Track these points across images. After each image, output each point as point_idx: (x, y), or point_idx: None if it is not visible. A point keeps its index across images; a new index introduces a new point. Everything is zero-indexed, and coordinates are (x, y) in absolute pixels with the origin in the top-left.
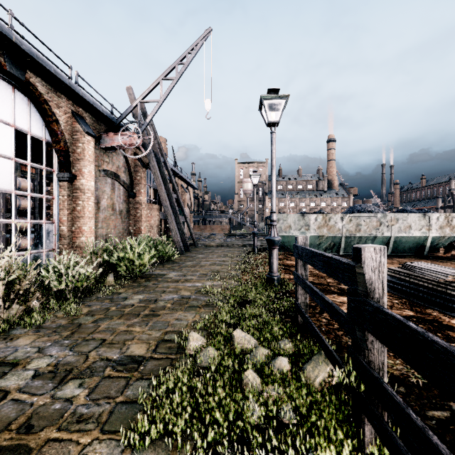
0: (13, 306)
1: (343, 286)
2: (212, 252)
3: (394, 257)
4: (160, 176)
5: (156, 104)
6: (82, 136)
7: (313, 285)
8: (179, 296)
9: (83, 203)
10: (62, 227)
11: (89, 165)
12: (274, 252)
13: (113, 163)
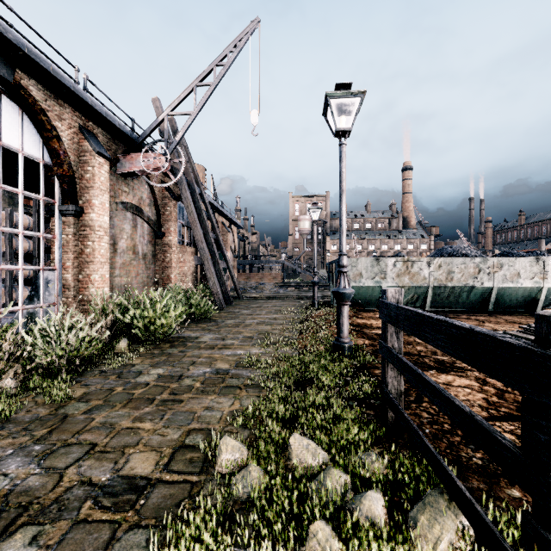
0: None
1: (441, 357)
2: (261, 306)
3: (498, 313)
4: (194, 211)
5: (189, 118)
6: (91, 157)
7: None
8: (213, 371)
9: (93, 244)
10: (66, 275)
11: (101, 195)
12: (344, 309)
13: (134, 193)
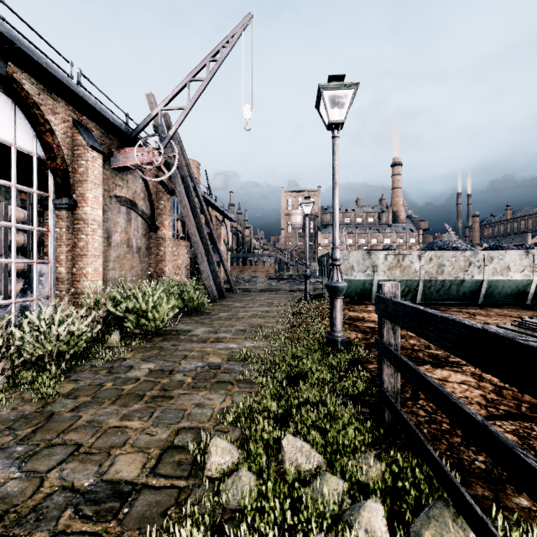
0: None
1: (435, 351)
2: (254, 299)
3: (488, 306)
4: (188, 205)
5: (182, 112)
6: (85, 151)
7: None
8: (205, 365)
9: (87, 238)
10: (60, 269)
11: (94, 188)
12: (337, 302)
13: (128, 187)
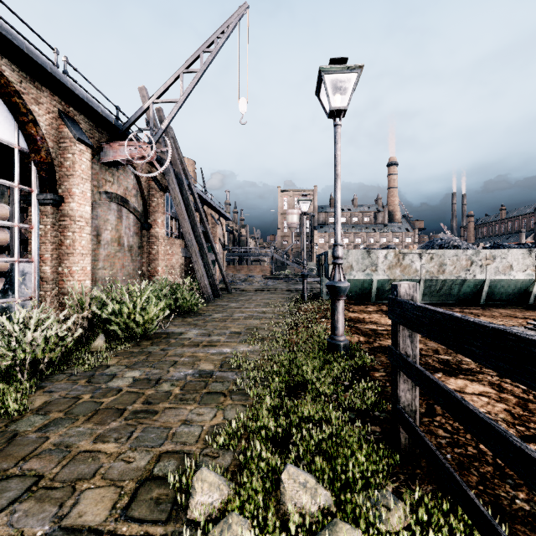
0: None
1: (445, 356)
2: (250, 299)
3: (491, 306)
4: (182, 202)
5: (175, 105)
6: (71, 143)
7: None
8: (195, 373)
9: (73, 235)
10: (45, 268)
11: (82, 183)
12: (339, 304)
13: (119, 183)
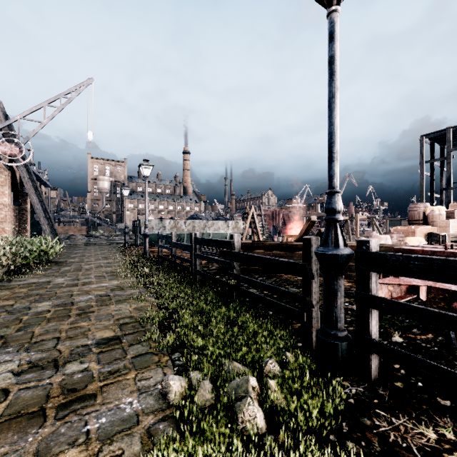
0: (5, 270)
1: (179, 254)
2: (86, 248)
3: None
4: (30, 180)
5: (39, 125)
6: None
7: (166, 255)
8: (94, 265)
9: None
10: None
11: None
12: (147, 240)
13: None
